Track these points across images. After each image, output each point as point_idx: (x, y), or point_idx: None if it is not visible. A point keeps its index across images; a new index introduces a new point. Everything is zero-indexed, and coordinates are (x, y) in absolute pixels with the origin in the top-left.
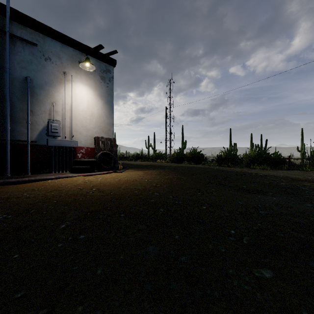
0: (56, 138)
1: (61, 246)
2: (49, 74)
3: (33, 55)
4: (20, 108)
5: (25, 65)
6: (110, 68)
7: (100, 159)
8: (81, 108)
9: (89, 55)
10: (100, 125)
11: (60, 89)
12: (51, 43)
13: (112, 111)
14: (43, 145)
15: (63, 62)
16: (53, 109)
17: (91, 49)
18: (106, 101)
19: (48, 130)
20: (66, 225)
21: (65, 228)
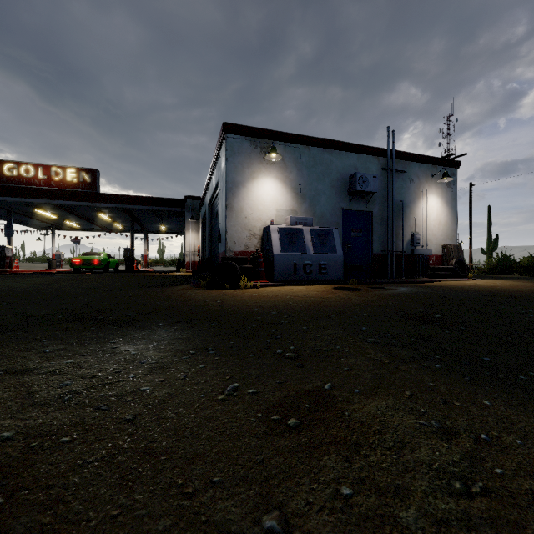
0: (416, 247)
1: None
2: (412, 193)
3: (403, 181)
4: (396, 226)
5: (399, 191)
6: (454, 172)
7: (456, 266)
8: (431, 218)
9: (437, 165)
10: (446, 232)
11: (418, 204)
12: (412, 166)
13: (455, 216)
14: (408, 255)
15: (420, 179)
16: (414, 222)
17: (440, 159)
18: (450, 206)
19: (413, 242)
20: None
21: None
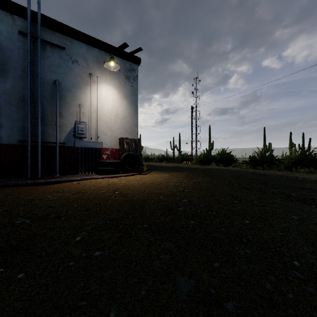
0: (83, 139)
1: (72, 265)
2: (76, 76)
3: (61, 59)
4: (50, 111)
5: (54, 69)
6: (134, 67)
7: (124, 160)
8: (106, 109)
9: (113, 55)
10: (124, 125)
11: (86, 90)
12: (78, 45)
13: (136, 111)
14: (71, 147)
15: (89, 63)
16: (79, 110)
17: (115, 48)
18: (130, 101)
19: (75, 132)
20: (82, 236)
21: (80, 240)
